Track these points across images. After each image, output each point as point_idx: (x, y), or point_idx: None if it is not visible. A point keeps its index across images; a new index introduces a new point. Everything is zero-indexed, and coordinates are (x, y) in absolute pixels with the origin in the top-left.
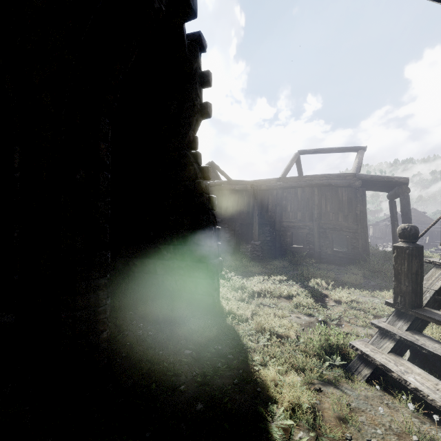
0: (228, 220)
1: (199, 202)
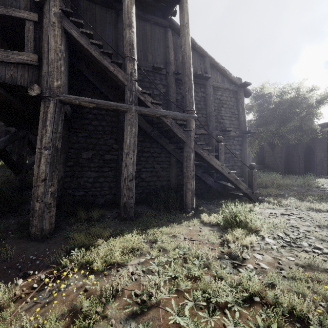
0: None
1: None
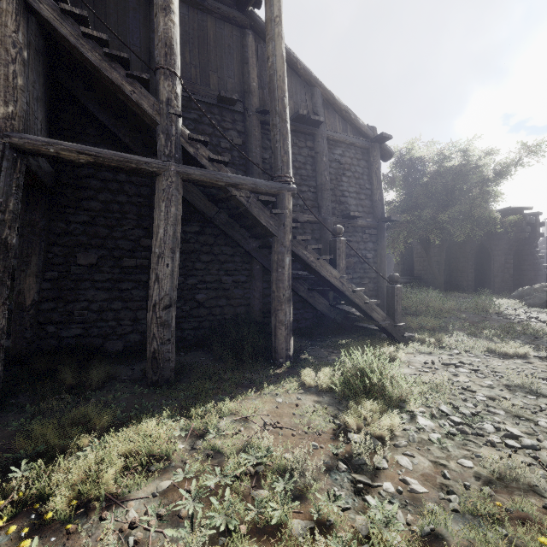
0: None
1: (538, 267)
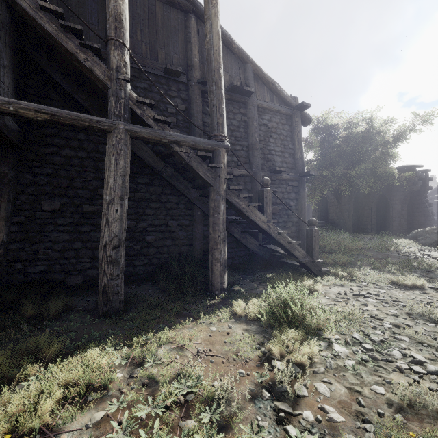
0: None
1: (427, 213)
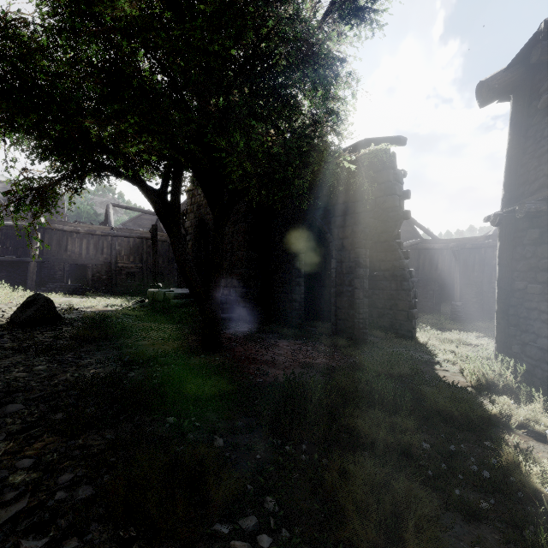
0: (426, 280)
1: (402, 274)
